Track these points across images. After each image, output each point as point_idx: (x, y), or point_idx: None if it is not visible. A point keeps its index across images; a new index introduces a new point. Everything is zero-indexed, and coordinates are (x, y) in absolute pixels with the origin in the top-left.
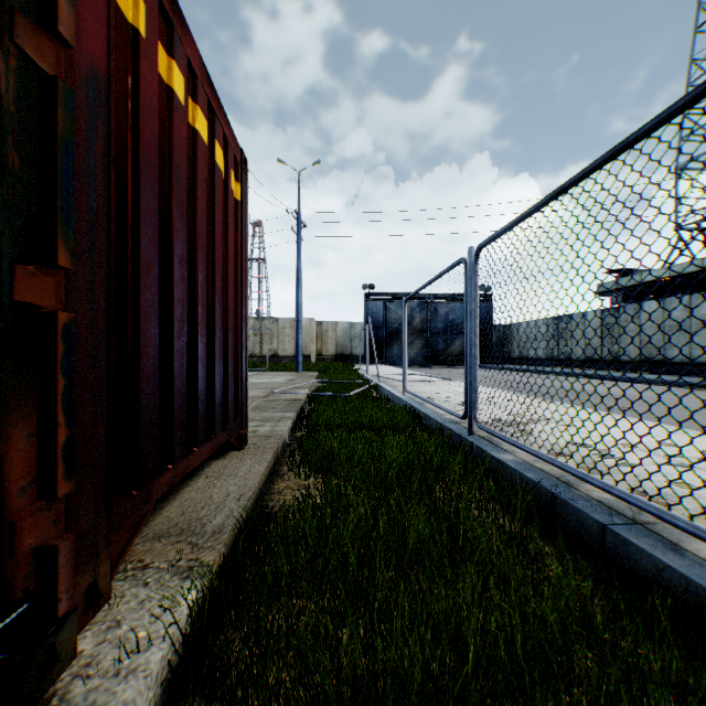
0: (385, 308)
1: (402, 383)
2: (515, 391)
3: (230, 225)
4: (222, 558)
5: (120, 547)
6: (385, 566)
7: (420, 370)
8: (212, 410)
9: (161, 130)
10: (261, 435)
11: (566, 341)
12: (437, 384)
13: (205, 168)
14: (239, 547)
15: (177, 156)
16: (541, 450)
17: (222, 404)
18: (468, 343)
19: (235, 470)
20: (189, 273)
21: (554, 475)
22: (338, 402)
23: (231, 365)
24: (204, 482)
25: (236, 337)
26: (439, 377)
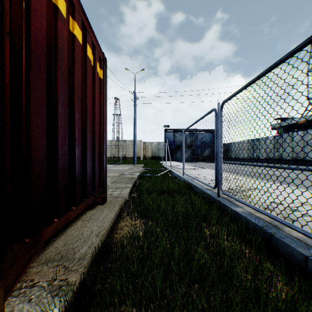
0: (174, 135)
1: (182, 169)
2: (235, 173)
3: (96, 90)
4: (82, 276)
5: (16, 275)
6: (178, 282)
7: (190, 163)
8: (85, 186)
9: (50, 28)
10: (114, 196)
11: (277, 149)
12: (198, 170)
13: (80, 56)
14: (89, 275)
15: (60, 45)
16: (256, 206)
17: (91, 182)
18: (217, 151)
19: (98, 216)
20: (70, 112)
21: (267, 221)
22: (152, 179)
23: (97, 162)
24: (81, 224)
25: (100, 147)
26: (199, 167)
